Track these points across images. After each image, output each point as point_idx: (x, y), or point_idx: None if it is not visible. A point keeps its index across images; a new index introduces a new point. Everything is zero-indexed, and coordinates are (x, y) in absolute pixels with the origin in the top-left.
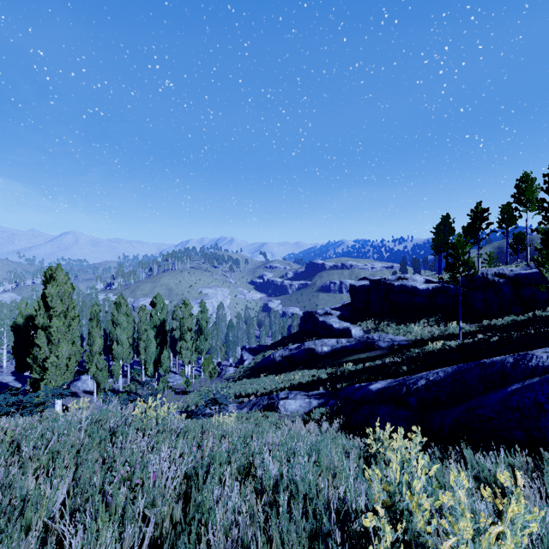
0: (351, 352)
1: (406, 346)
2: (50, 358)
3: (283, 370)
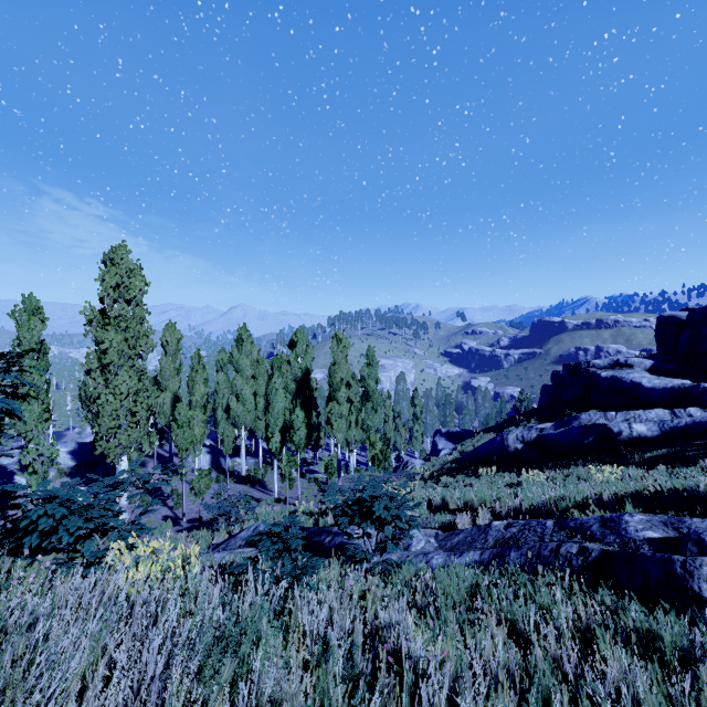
0: None
1: None
2: (101, 395)
3: (530, 466)
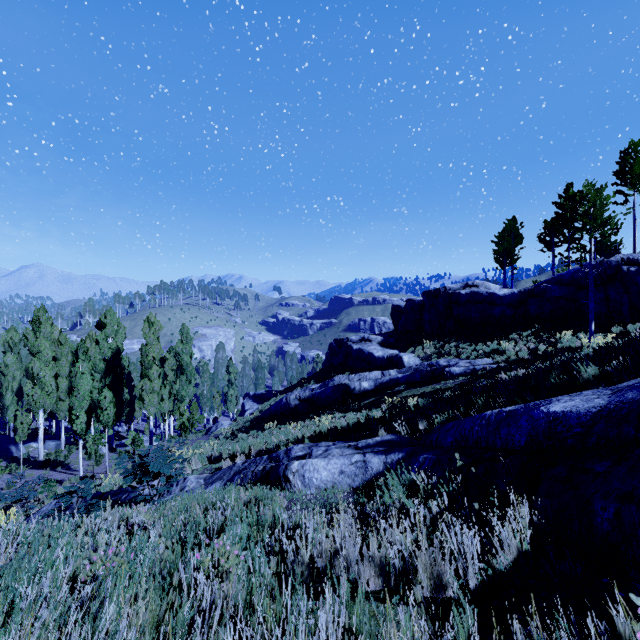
0: (406, 386)
1: (497, 369)
2: None
3: (301, 417)
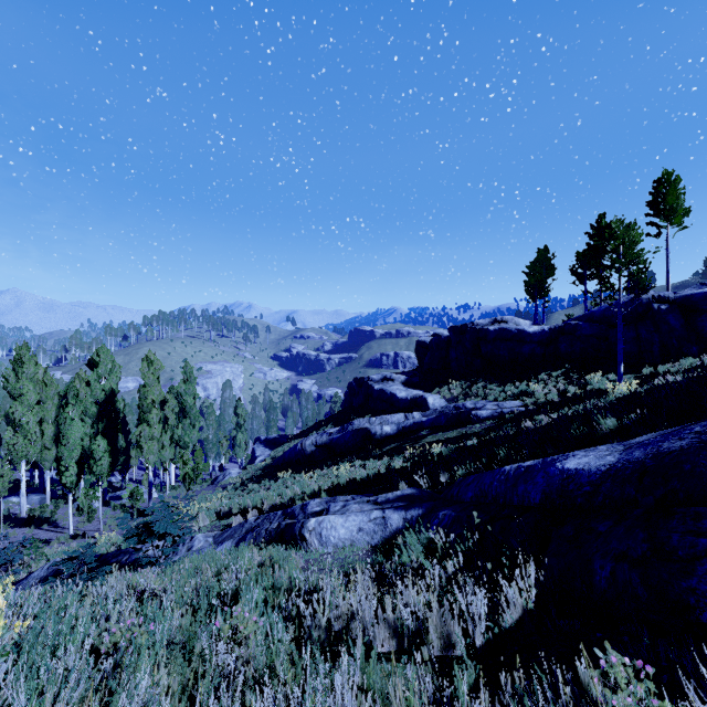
0: (430, 430)
1: (525, 413)
2: None
3: (318, 465)
